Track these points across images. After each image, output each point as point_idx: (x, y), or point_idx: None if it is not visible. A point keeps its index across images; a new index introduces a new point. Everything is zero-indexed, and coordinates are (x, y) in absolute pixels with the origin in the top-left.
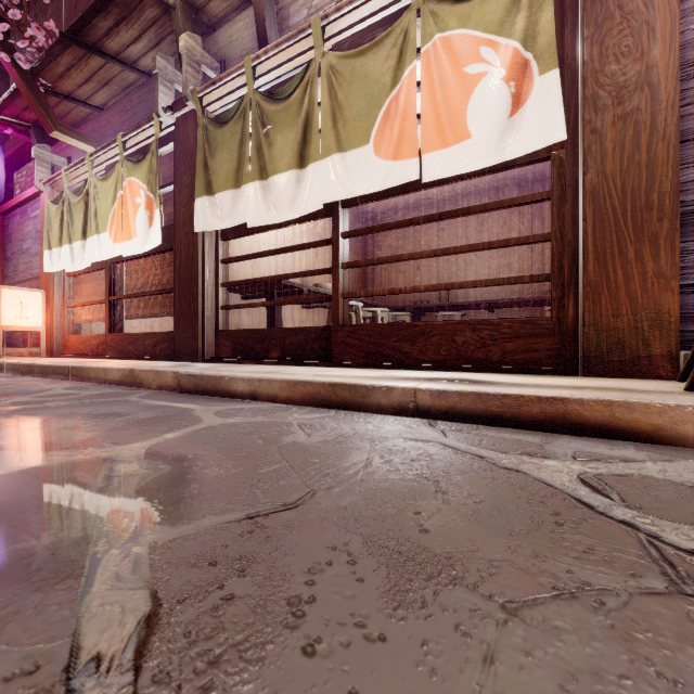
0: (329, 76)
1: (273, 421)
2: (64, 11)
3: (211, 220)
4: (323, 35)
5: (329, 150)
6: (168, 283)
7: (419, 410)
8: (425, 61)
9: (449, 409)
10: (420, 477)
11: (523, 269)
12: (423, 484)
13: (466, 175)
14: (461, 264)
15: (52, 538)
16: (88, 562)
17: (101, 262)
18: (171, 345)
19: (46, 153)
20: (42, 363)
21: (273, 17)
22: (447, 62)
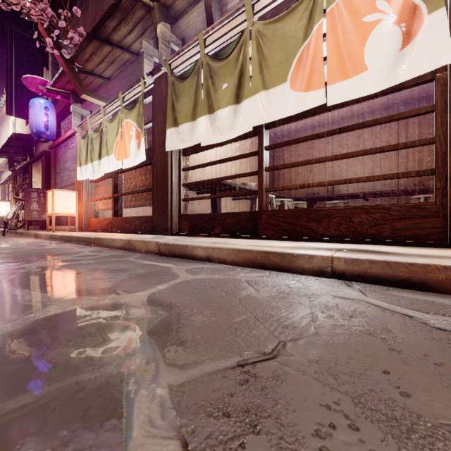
0: (257, 38)
1: (227, 278)
2: (88, 22)
3: (177, 143)
4: (253, 10)
5: (257, 89)
6: (149, 185)
7: (335, 273)
8: (330, 17)
9: (361, 273)
10: (366, 333)
11: (391, 169)
12: (373, 340)
13: (362, 98)
14: (343, 167)
15: (95, 373)
16: (124, 401)
17: (109, 173)
18: (151, 224)
19: (78, 108)
20: (77, 235)
21: (217, 5)
22: (348, 15)
